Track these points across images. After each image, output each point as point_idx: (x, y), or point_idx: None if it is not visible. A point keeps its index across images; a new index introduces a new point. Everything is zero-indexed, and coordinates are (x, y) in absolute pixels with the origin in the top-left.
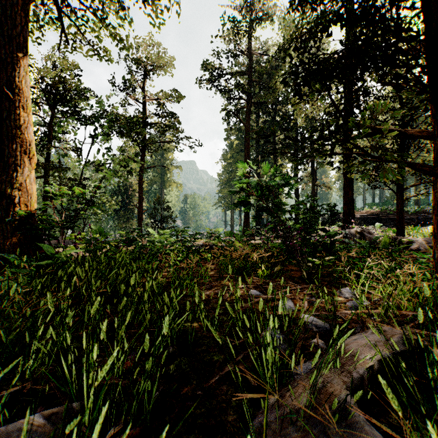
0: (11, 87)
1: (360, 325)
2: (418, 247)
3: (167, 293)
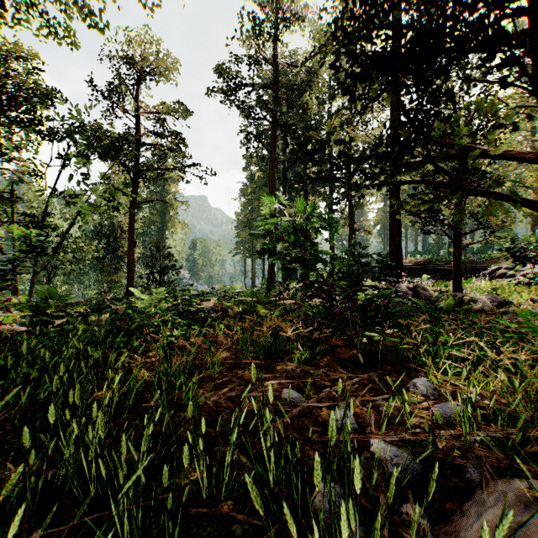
0: None
1: (472, 463)
2: (483, 307)
3: (147, 401)
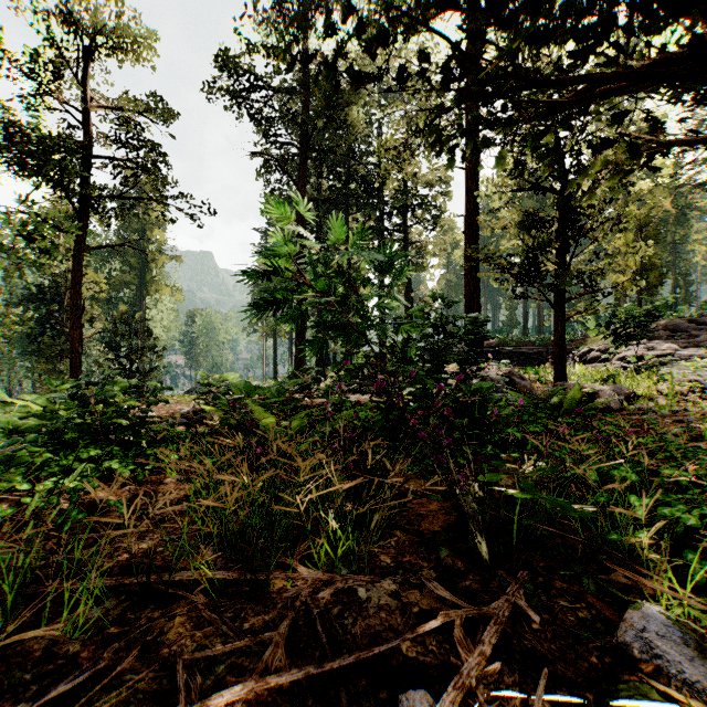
0: None
1: None
2: (608, 403)
3: None
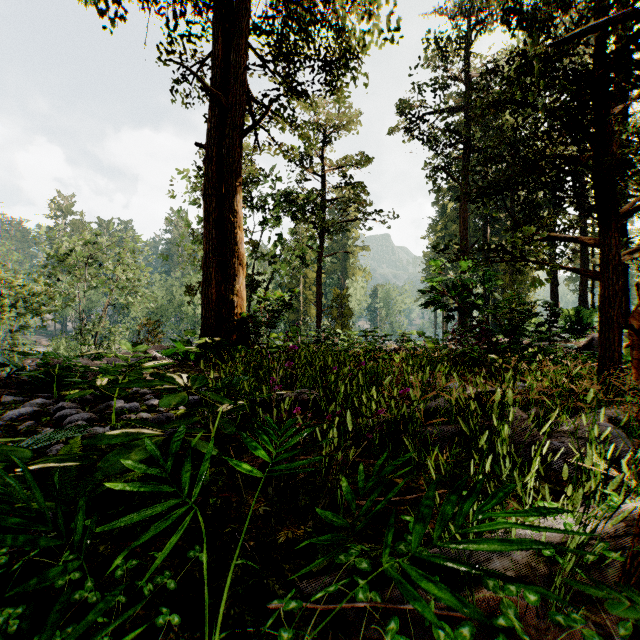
0: (231, 212)
1: None
2: None
3: None
